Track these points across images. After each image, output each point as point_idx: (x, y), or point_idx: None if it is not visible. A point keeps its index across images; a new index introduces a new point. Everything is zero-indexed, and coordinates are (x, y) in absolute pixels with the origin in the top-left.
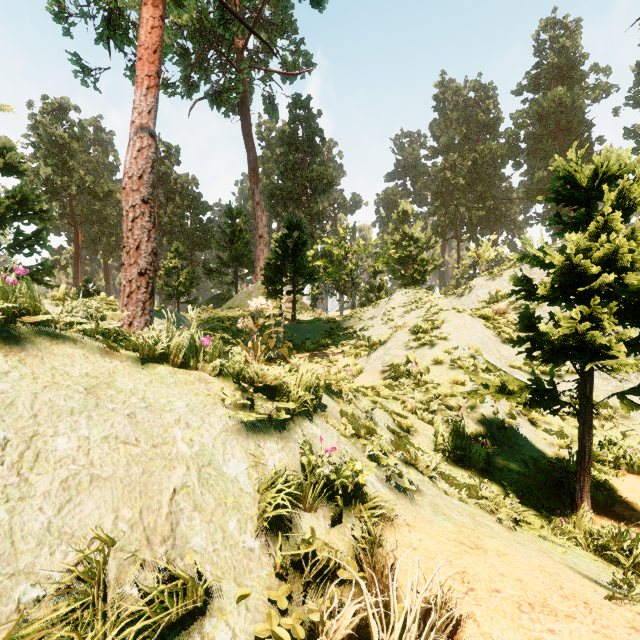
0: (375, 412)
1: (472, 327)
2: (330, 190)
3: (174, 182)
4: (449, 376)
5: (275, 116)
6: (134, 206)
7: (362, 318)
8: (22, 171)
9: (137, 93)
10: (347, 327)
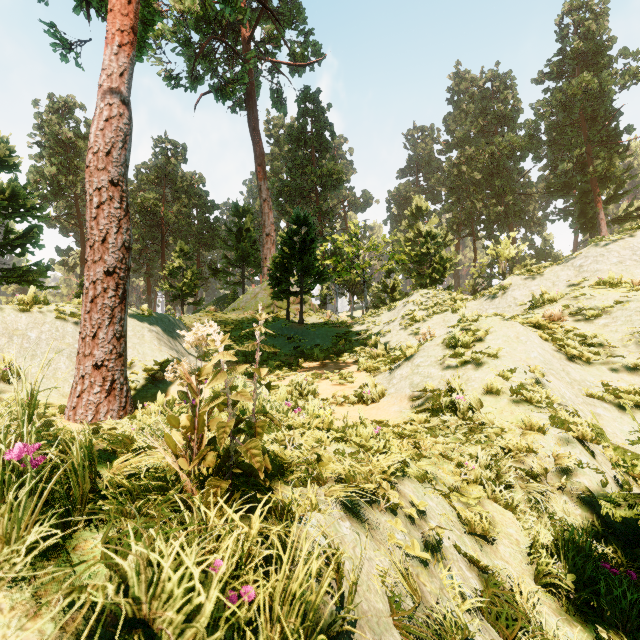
0: (428, 506)
1: (528, 340)
2: (340, 186)
3: (180, 180)
4: (515, 416)
5: (283, 110)
6: (100, 189)
7: (377, 322)
8: (13, 165)
9: (106, 51)
10: (360, 332)
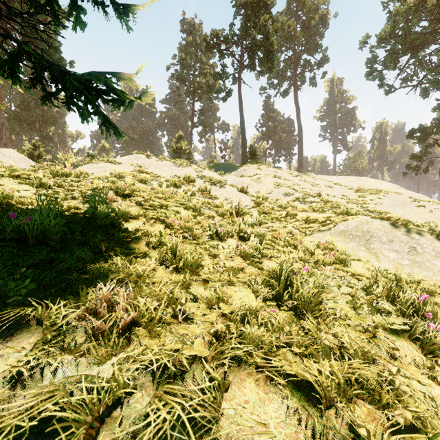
0: None
1: None
2: (57, 124)
3: None
4: None
5: None
6: None
7: None
8: None
9: None
10: None
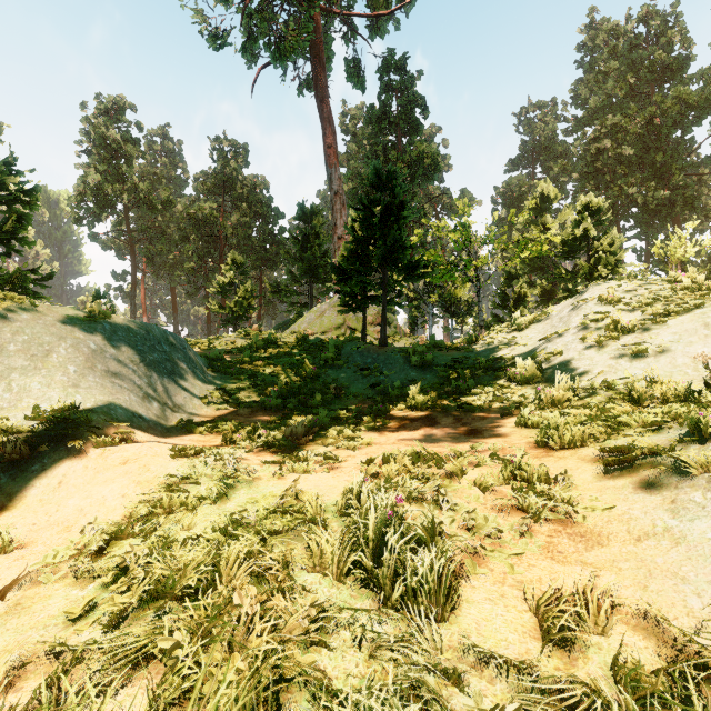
0: None
1: None
2: (434, 176)
3: (240, 185)
4: None
5: (361, 84)
6: None
7: (518, 340)
8: None
9: None
10: (490, 357)
